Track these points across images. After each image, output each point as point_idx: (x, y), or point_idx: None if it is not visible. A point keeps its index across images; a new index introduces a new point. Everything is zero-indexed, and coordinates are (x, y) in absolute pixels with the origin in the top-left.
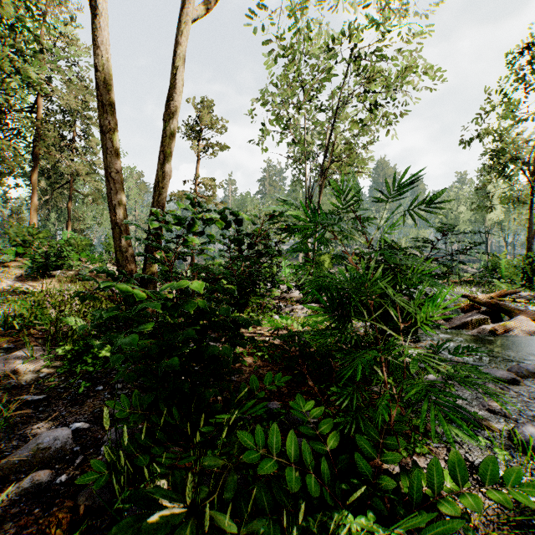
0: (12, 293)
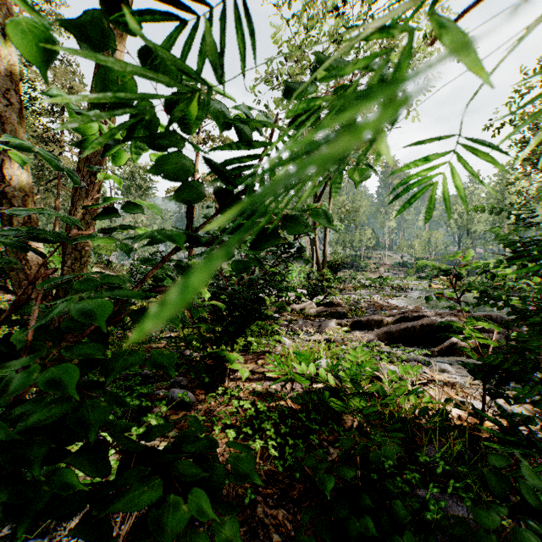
0: None
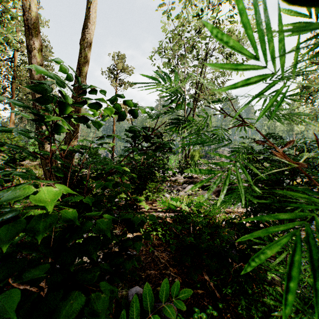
0: None
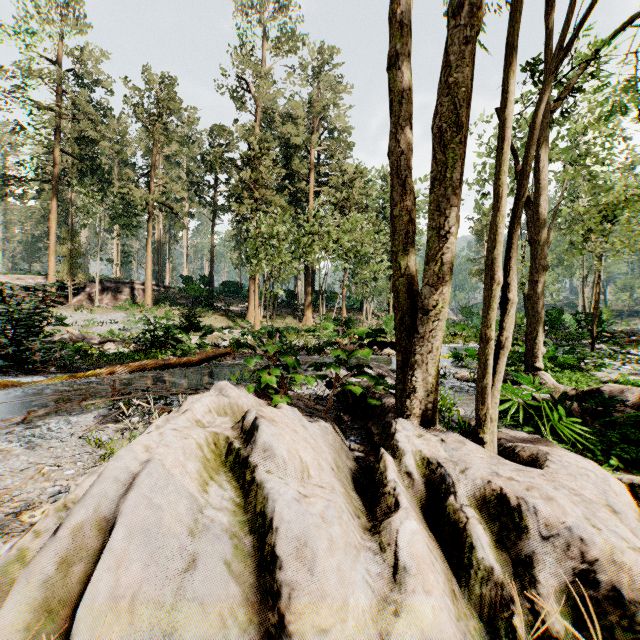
0: None
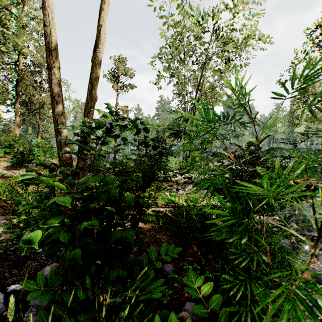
0: (1, 177)
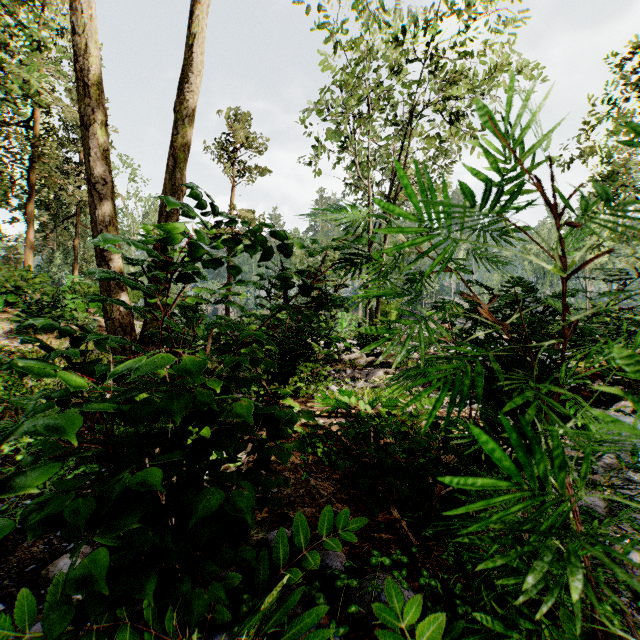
0: None
